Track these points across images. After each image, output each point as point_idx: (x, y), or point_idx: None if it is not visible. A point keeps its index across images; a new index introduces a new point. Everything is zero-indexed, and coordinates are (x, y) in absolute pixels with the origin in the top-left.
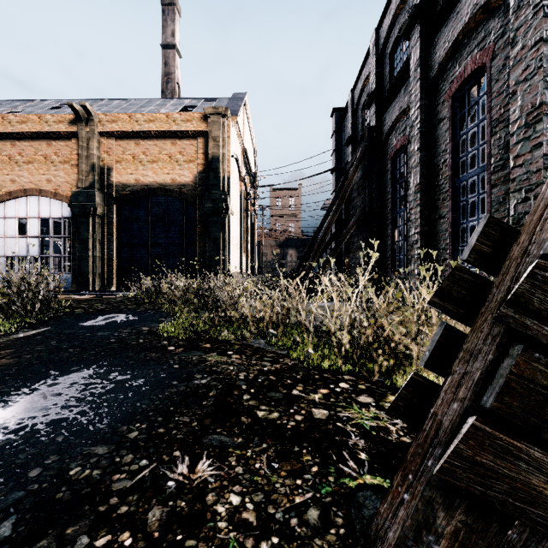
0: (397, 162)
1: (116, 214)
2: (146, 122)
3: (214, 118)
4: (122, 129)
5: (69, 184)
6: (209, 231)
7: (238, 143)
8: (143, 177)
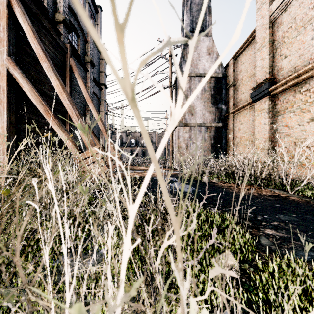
0: None
1: None
2: None
3: None
4: None
5: None
6: None
7: None
8: None
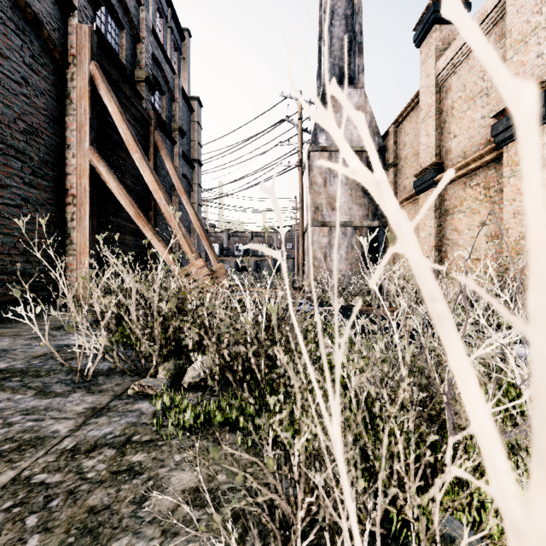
0: None
1: None
2: None
3: None
4: None
5: None
6: None
7: None
8: None
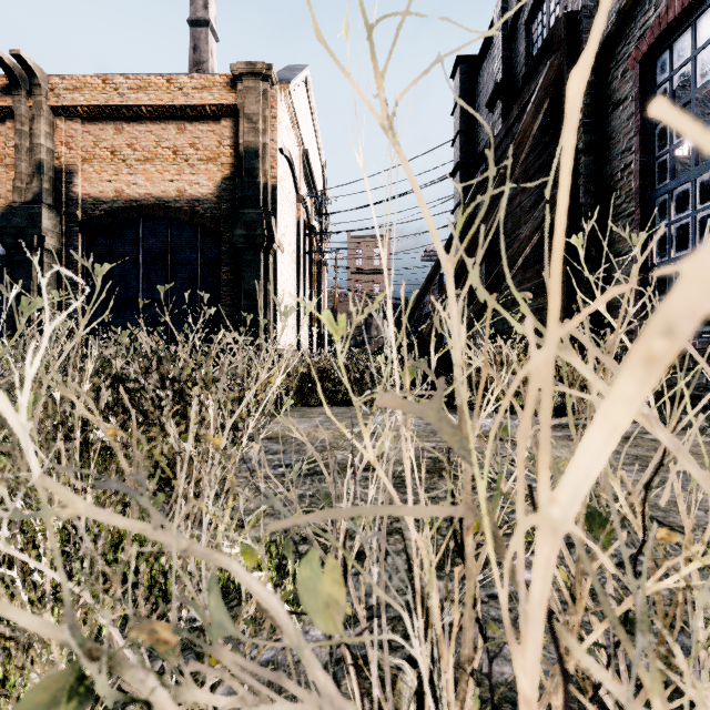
0: (658, 66)
1: (82, 250)
2: (133, 90)
3: (248, 82)
4: (91, 102)
5: (3, 198)
6: (240, 278)
7: (293, 137)
8: (129, 187)
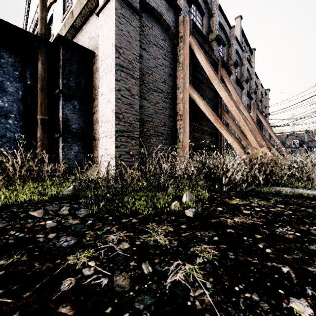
0: None
1: None
2: None
3: None
4: None
5: None
6: None
7: None
8: None
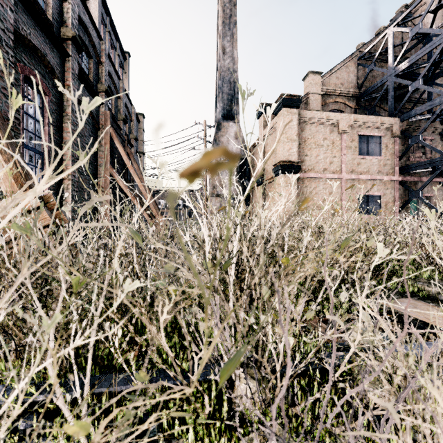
0: None
1: None
2: None
3: None
4: None
5: None
6: None
7: None
8: None
